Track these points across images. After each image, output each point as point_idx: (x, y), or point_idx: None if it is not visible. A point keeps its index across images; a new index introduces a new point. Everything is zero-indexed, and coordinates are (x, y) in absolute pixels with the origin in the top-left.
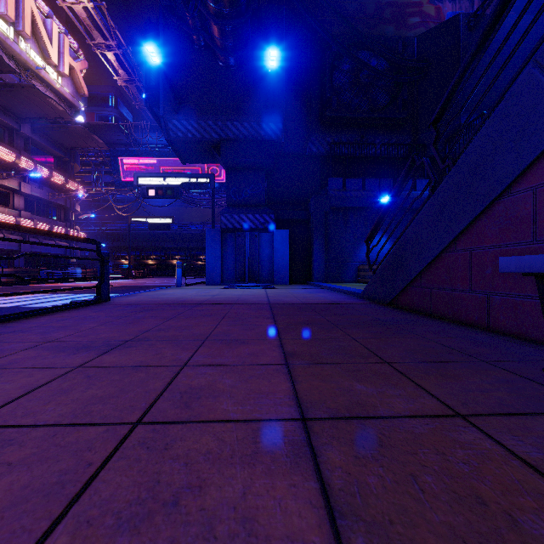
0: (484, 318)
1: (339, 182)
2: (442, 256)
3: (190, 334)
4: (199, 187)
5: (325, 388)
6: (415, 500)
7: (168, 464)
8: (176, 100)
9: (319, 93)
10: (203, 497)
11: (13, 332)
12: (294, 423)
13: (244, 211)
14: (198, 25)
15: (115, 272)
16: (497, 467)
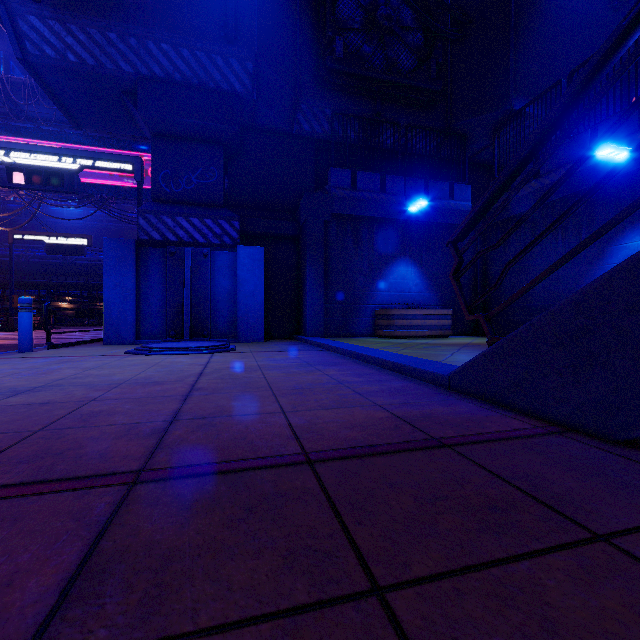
0: None
1: (346, 175)
2: None
3: None
4: (134, 195)
5: None
6: None
7: None
8: None
9: (313, 35)
10: None
11: None
12: None
13: (184, 211)
14: None
15: None
16: None
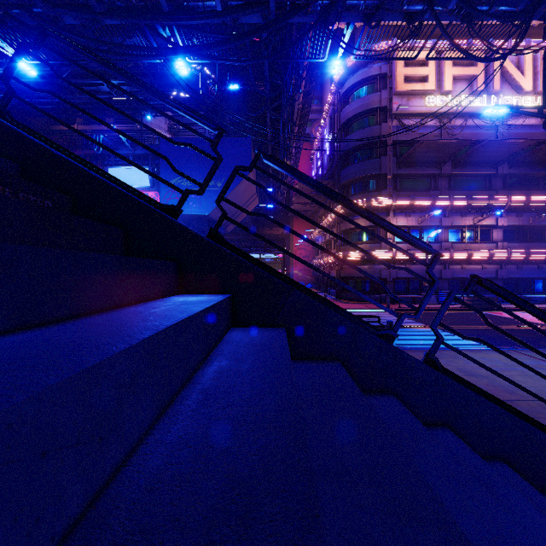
0: None
1: None
2: None
3: None
4: None
5: None
6: None
7: None
8: None
9: None
10: None
11: None
12: None
13: None
14: None
15: None
16: None
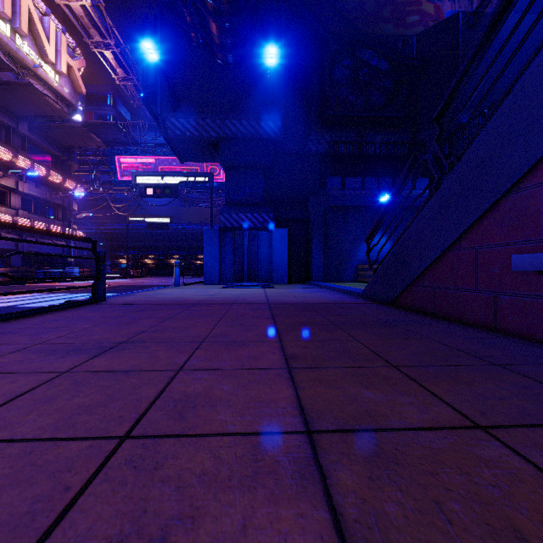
0: (491, 318)
1: (338, 181)
2: (446, 254)
3: (187, 335)
4: (197, 186)
5: (331, 395)
6: (443, 534)
7: (157, 488)
8: (174, 98)
9: (318, 92)
10: (196, 532)
11: (2, 334)
12: (299, 437)
13: (242, 210)
14: (196, 23)
15: (113, 271)
16: (531, 491)
